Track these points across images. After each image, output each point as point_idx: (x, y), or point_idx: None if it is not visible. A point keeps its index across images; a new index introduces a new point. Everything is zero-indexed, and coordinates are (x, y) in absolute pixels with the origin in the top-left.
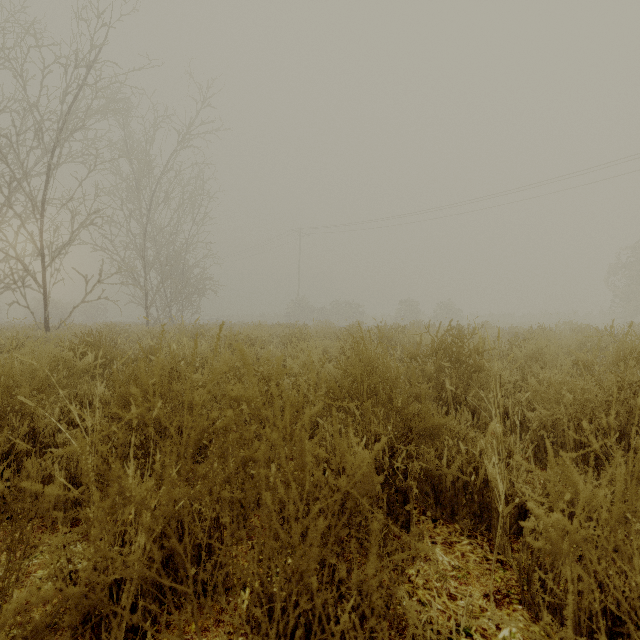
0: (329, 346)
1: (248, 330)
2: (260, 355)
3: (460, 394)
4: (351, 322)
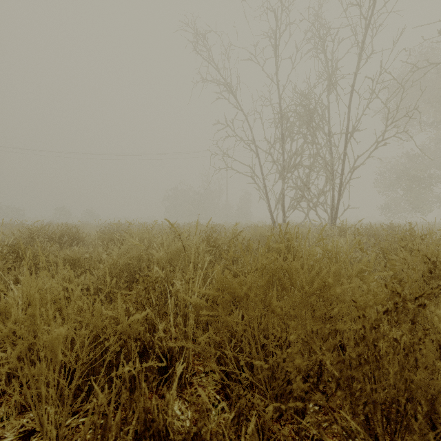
0: None
1: None
2: None
3: None
4: None
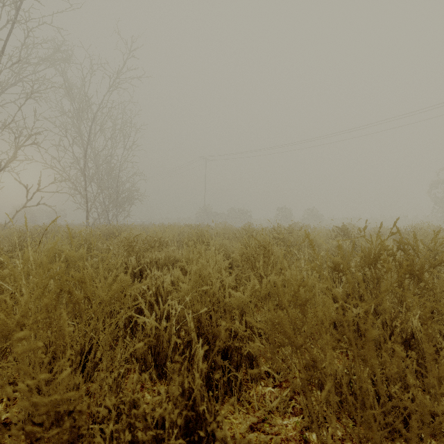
0: (228, 247)
1: (159, 230)
2: (158, 257)
3: (436, 336)
4: (243, 223)
